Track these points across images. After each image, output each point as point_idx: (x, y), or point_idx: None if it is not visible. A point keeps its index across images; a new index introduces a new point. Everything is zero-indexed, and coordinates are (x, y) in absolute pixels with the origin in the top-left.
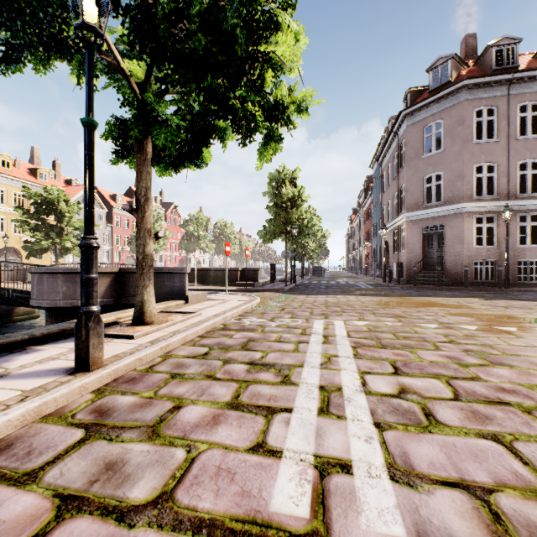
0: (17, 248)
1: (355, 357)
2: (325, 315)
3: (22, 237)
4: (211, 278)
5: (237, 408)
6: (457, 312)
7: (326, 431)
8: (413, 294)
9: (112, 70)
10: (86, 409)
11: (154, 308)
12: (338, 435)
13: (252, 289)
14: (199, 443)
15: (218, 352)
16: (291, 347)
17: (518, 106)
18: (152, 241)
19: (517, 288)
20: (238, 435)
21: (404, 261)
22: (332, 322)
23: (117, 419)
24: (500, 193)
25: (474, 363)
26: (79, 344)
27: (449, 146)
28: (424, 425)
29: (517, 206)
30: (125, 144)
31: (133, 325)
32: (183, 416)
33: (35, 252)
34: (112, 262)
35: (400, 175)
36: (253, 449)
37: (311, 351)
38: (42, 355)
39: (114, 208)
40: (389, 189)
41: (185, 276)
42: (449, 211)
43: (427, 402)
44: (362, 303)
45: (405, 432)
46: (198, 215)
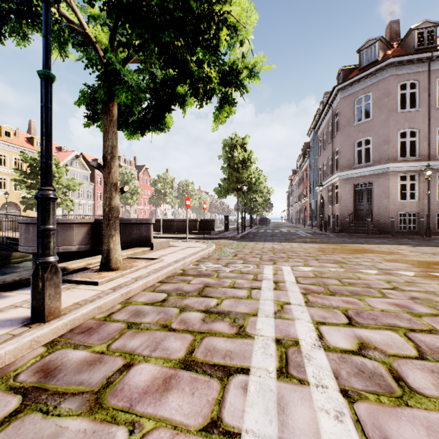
0: (16, 203)
1: (307, 305)
2: (274, 261)
3: (21, 193)
4: (174, 228)
5: (190, 367)
6: (391, 258)
7: (289, 402)
8: (347, 242)
9: (84, 43)
10: (31, 368)
11: (120, 255)
12: (303, 409)
13: (209, 236)
14: (145, 419)
15: (176, 299)
16: (245, 294)
17: (437, 80)
18: (118, 194)
19: (436, 236)
20: (190, 406)
21: (337, 213)
22: (280, 268)
23: (60, 381)
24: (421, 155)
25: (425, 313)
26: (35, 295)
27: (377, 115)
28: (398, 395)
29: (436, 166)
30: (95, 108)
31: (100, 270)
32: (132, 378)
33: (31, 206)
34: (95, 214)
35: (334, 141)
36: (207, 429)
37: (264, 297)
38: (7, 302)
39: (96, 170)
40: (324, 152)
41: (150, 226)
42: (377, 170)
43: (392, 361)
44: (305, 249)
45: (379, 405)
46: (165, 175)
